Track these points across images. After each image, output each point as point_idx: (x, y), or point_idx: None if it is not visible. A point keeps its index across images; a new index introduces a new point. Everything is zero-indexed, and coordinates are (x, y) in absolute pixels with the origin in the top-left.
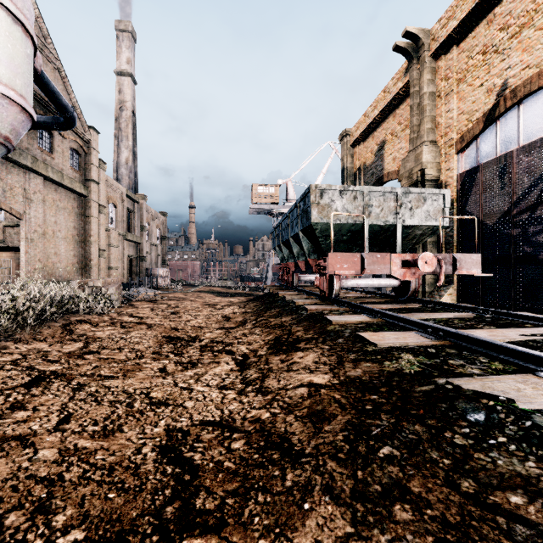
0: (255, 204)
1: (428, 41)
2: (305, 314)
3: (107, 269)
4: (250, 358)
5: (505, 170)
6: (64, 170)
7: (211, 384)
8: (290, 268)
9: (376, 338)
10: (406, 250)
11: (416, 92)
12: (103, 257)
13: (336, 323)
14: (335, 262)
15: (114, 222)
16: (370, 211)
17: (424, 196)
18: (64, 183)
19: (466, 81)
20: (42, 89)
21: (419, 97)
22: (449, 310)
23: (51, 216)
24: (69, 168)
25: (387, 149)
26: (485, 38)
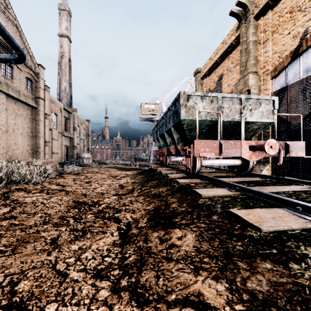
0: (143, 115)
1: (252, 8)
2: (176, 186)
3: (51, 153)
4: (132, 229)
5: (306, 87)
6: (20, 90)
7: (88, 267)
8: (164, 152)
9: (254, 219)
10: (245, 140)
11: (244, 41)
12: (48, 146)
13: (205, 197)
14: (200, 147)
15: (55, 125)
16: (222, 111)
17: (260, 101)
18: (21, 99)
19: (278, 32)
20: (0, 34)
21: (246, 44)
22: (284, 183)
23: (11, 120)
24: (24, 89)
25: (224, 79)
26: (292, 2)
